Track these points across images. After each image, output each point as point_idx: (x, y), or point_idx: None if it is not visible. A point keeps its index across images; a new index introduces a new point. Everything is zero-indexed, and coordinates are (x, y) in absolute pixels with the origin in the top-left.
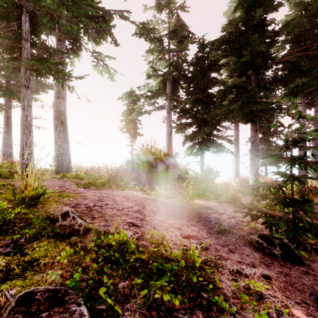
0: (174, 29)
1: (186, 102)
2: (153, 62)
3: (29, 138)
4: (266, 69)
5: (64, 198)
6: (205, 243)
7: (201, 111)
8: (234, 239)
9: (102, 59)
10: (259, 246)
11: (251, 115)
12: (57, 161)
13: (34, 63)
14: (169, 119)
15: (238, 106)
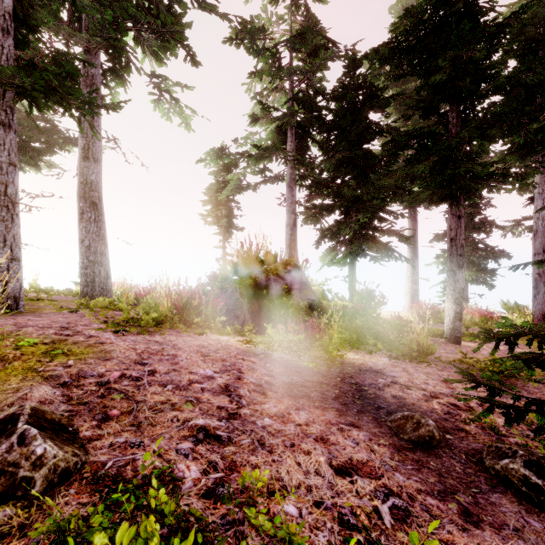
0: (300, 30)
1: (321, 168)
2: (263, 95)
3: (11, 230)
4: (479, 99)
5: (54, 359)
6: (396, 490)
7: (352, 183)
8: (460, 467)
9: (168, 89)
10: (533, 493)
11: (450, 187)
12: (85, 276)
13: (13, 72)
14: (291, 198)
15: (428, 168)
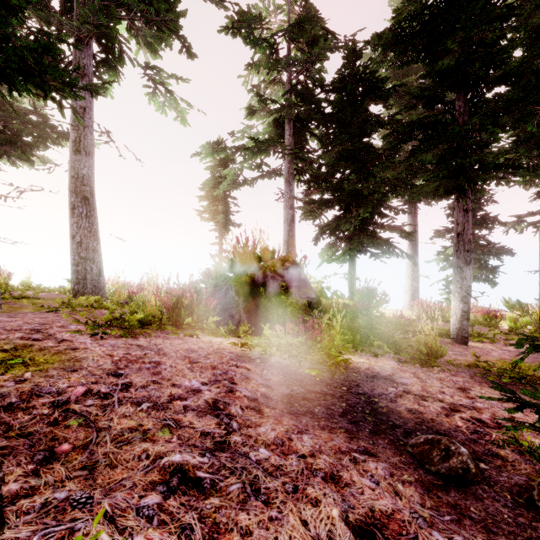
0: (299, 19)
1: (320, 163)
2: (260, 88)
3: None
4: (488, 87)
5: (8, 372)
6: None
7: (353, 176)
8: (509, 515)
9: (162, 81)
10: None
11: (458, 179)
12: (76, 273)
13: None
14: (289, 193)
15: (436, 157)
